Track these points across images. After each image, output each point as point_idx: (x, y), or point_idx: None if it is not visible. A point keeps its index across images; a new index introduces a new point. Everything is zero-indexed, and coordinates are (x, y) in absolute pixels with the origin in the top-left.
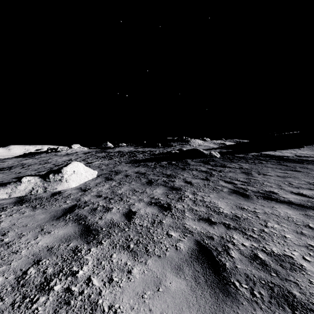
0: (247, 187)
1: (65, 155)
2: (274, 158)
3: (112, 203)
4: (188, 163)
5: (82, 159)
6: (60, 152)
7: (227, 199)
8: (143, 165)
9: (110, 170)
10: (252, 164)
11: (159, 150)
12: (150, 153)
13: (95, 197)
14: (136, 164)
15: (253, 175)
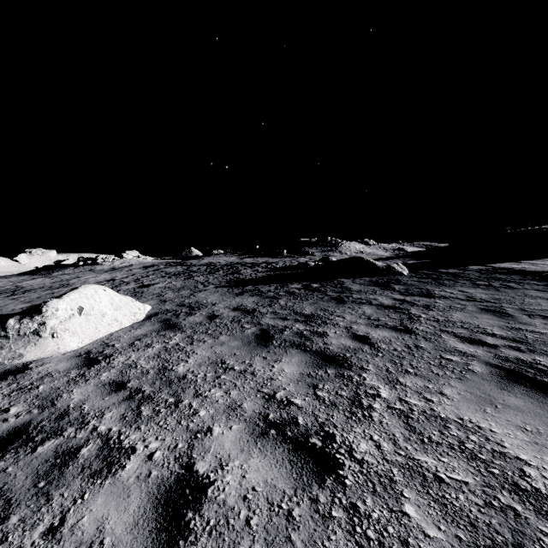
0: (535, 357)
1: (108, 271)
2: (529, 276)
3: (140, 421)
4: (347, 286)
5: (135, 278)
6: (100, 265)
7: (514, 412)
8: (253, 290)
9: (179, 302)
10: (491, 290)
11: (283, 262)
12: (267, 267)
13: (106, 390)
14: (237, 289)
15: (519, 320)
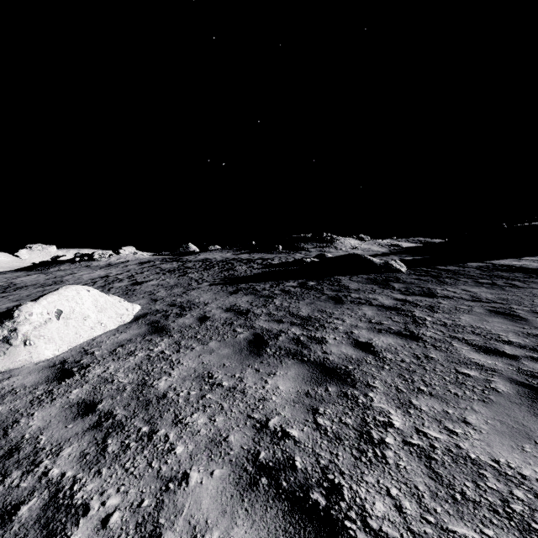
0: None
1: (104, 267)
2: (532, 274)
3: (103, 462)
4: (344, 284)
5: (130, 274)
6: (96, 261)
7: None
8: (247, 288)
9: (170, 302)
10: (496, 289)
11: (279, 258)
12: (263, 264)
13: (71, 414)
14: (232, 287)
15: (534, 324)
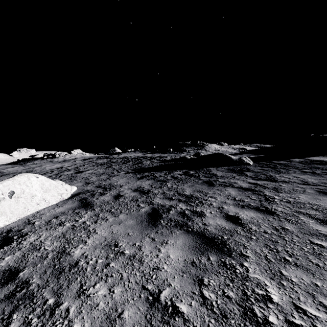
0: None
1: (61, 162)
2: None
3: None
4: (213, 173)
5: (75, 166)
6: (57, 158)
7: None
8: (149, 175)
9: (98, 184)
10: (317, 176)
11: (170, 156)
12: (160, 160)
13: None
14: (139, 175)
15: None
